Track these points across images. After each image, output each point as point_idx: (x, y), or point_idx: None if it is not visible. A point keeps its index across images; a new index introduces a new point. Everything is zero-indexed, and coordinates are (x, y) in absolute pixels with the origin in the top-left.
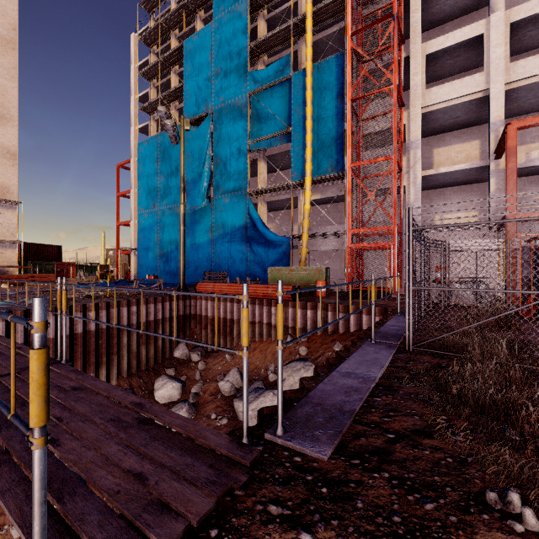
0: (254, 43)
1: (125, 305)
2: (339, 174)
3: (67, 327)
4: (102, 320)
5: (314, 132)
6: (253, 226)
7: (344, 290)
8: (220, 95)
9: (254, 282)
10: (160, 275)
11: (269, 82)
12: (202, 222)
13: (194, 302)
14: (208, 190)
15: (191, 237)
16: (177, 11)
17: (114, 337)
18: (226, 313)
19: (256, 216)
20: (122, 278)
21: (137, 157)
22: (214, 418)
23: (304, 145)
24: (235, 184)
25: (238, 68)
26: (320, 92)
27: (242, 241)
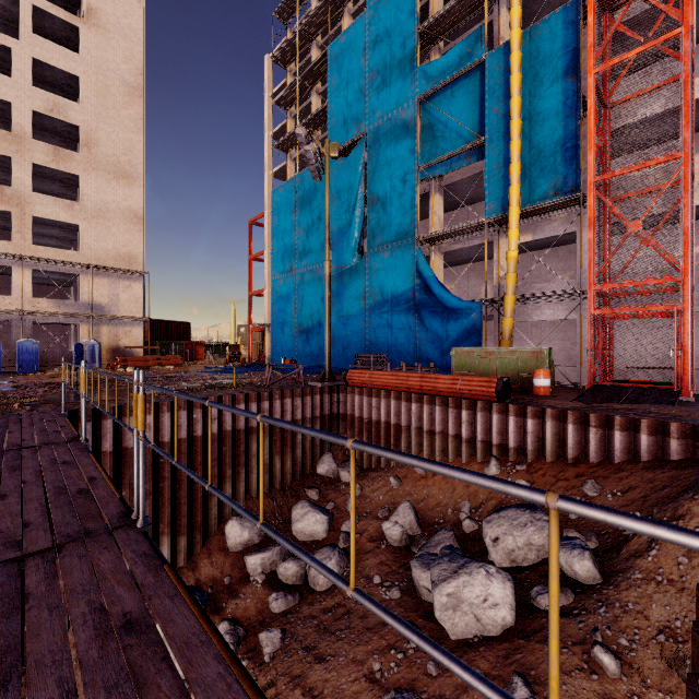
0: (426, 24)
1: (254, 399)
2: (569, 198)
3: (184, 427)
4: (226, 419)
5: (524, 137)
6: (424, 288)
7: (575, 384)
8: (376, 109)
9: (426, 369)
10: (298, 358)
11: (448, 76)
12: (352, 287)
13: (344, 397)
14: (360, 242)
15: (337, 306)
16: (319, 10)
17: (240, 442)
18: (390, 415)
19: (429, 273)
20: (254, 361)
21: (271, 208)
22: (378, 584)
23: (506, 159)
24: (397, 231)
25: (402, 65)
26: (534, 72)
27: (409, 310)
